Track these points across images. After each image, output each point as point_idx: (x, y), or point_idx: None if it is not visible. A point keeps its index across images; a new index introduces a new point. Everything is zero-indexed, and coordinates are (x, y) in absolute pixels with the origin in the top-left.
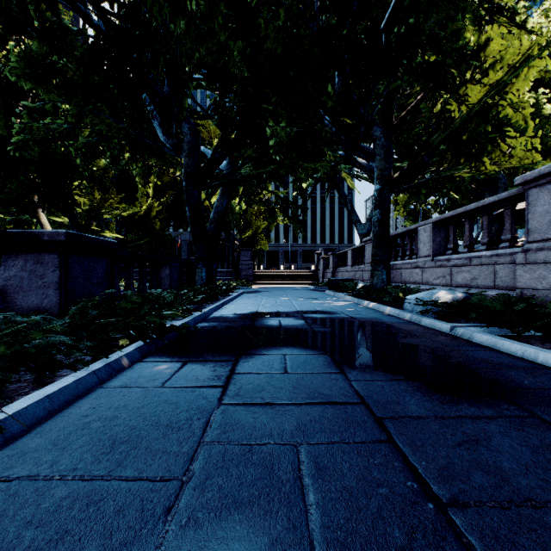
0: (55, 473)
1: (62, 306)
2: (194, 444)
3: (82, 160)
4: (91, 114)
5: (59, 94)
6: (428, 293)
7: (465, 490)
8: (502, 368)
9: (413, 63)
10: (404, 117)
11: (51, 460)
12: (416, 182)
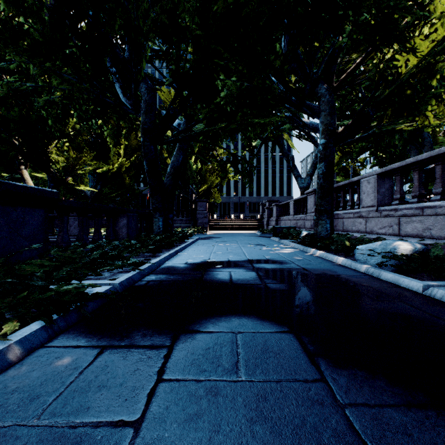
0: None
1: None
2: None
3: (51, 120)
4: (55, 74)
5: (24, 55)
6: (381, 243)
7: None
8: None
9: (359, 19)
10: (344, 79)
11: None
12: (359, 137)
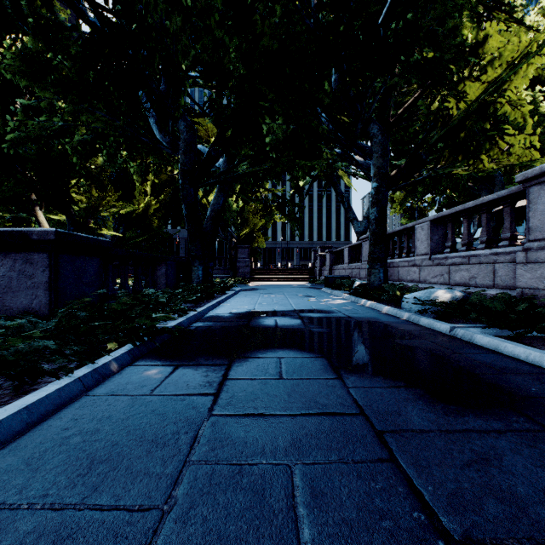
0: (23, 501)
1: (52, 306)
2: (179, 464)
3: (78, 158)
4: (87, 111)
5: (55, 91)
6: (426, 292)
7: (478, 523)
8: (506, 374)
9: (411, 60)
10: (401, 115)
11: (21, 483)
12: (413, 180)
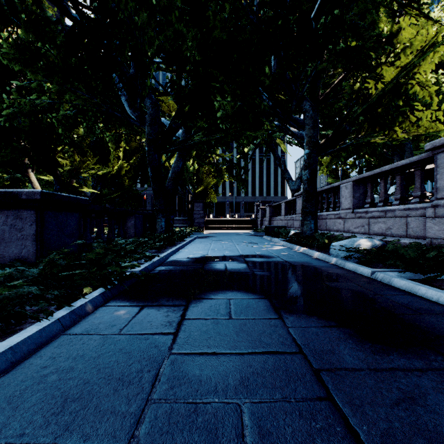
0: (1, 440)
1: (38, 255)
2: (141, 402)
3: (63, 129)
4: (70, 91)
5: (43, 74)
6: (350, 240)
7: None
8: (422, 314)
9: (337, 48)
10: (328, 93)
11: (1, 422)
12: (339, 147)
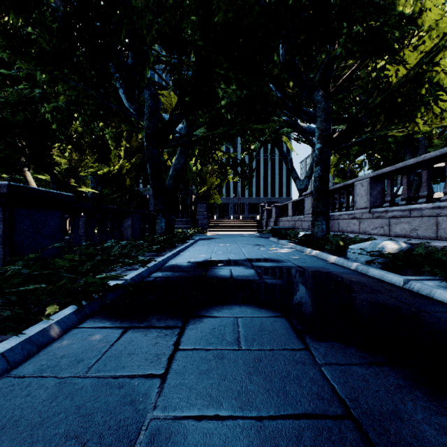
0: None
1: (6, 261)
2: None
3: (57, 124)
4: (62, 81)
5: (33, 63)
6: (371, 243)
7: None
8: None
9: (353, 31)
10: (340, 85)
11: None
12: (353, 142)
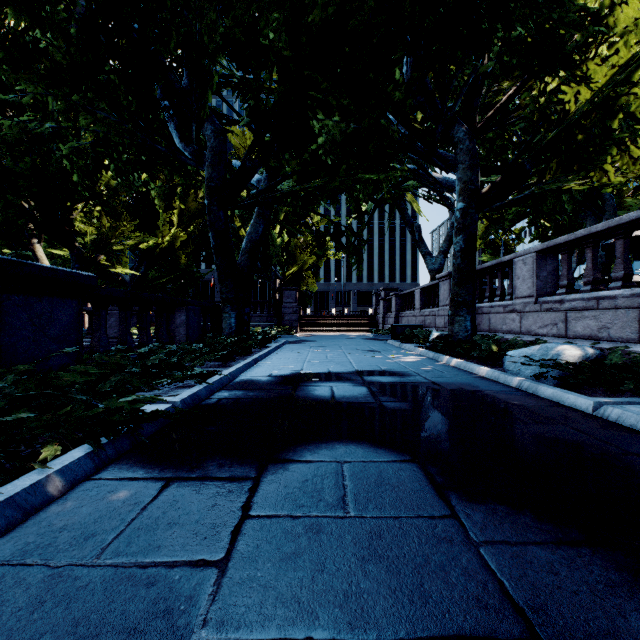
0: None
1: None
2: None
3: (78, 174)
4: (84, 110)
5: (42, 84)
6: (540, 348)
7: None
8: None
9: (511, 36)
10: (491, 118)
11: None
12: (511, 199)
